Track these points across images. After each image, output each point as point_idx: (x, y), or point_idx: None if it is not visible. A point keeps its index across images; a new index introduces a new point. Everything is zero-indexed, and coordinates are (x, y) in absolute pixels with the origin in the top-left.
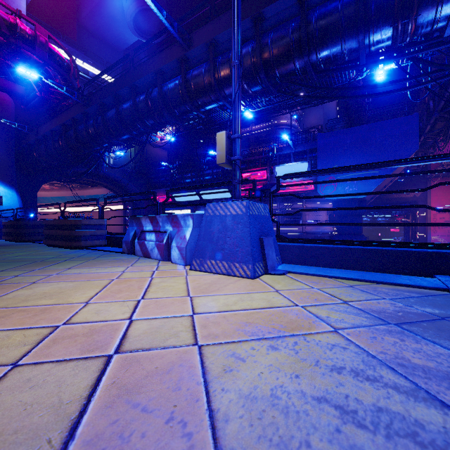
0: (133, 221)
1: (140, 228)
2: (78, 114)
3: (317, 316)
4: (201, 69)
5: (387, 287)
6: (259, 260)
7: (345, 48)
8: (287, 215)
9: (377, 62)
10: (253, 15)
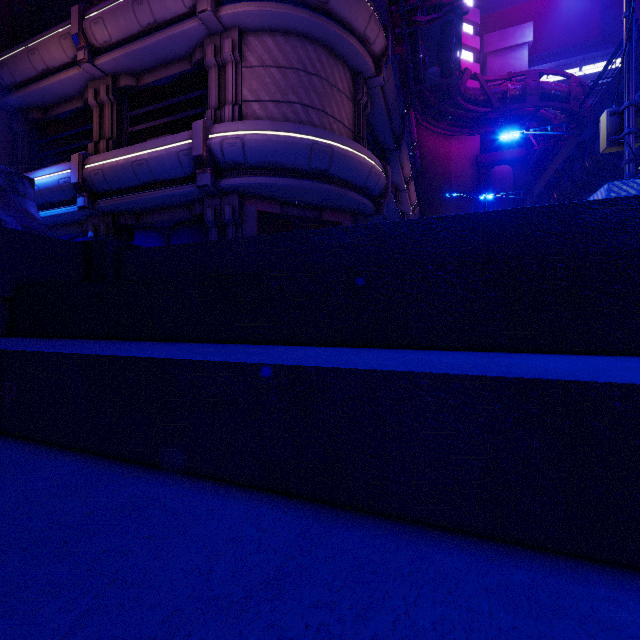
0: None
1: None
2: (571, 150)
3: None
4: None
5: None
6: None
7: None
8: None
9: None
10: None
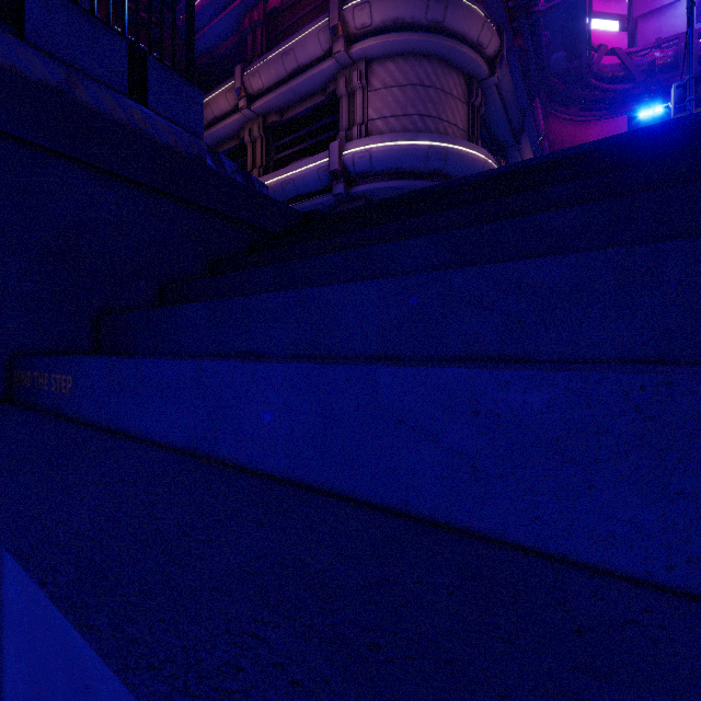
0: None
1: None
2: None
3: None
4: None
5: None
6: None
7: None
8: None
9: None
10: None
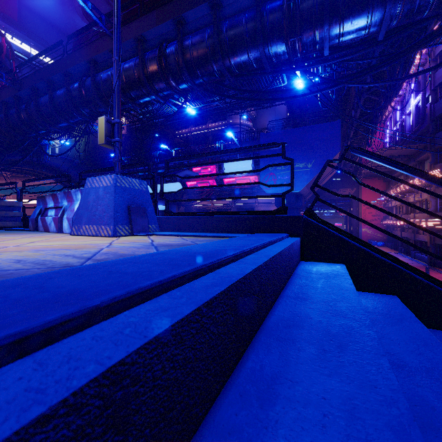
0: (40, 200)
1: (44, 206)
2: (9, 98)
3: (109, 245)
4: (131, 63)
5: (208, 238)
6: (124, 223)
7: (251, 56)
8: (173, 193)
9: (280, 71)
10: (175, 18)
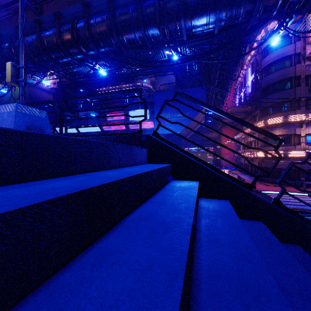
0: None
1: None
2: None
3: None
4: (51, 32)
5: None
6: None
7: (137, 35)
8: (70, 122)
9: (157, 48)
10: (82, 2)
